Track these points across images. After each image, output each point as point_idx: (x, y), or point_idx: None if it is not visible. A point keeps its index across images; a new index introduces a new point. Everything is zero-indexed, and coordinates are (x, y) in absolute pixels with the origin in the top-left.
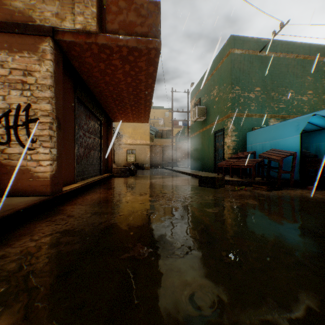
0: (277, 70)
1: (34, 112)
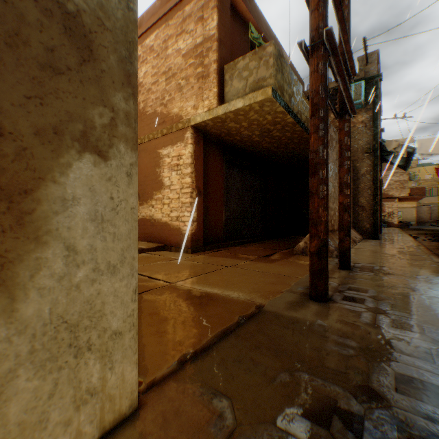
0: None
1: (393, 212)
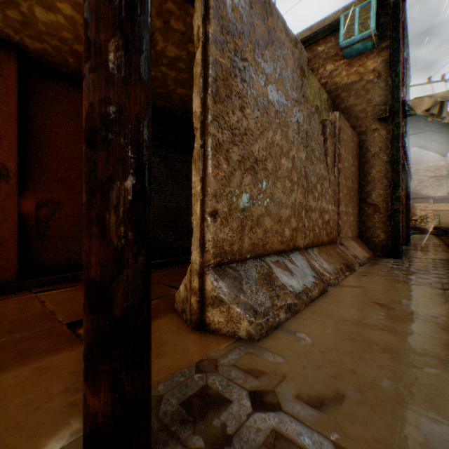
0: None
1: (426, 216)
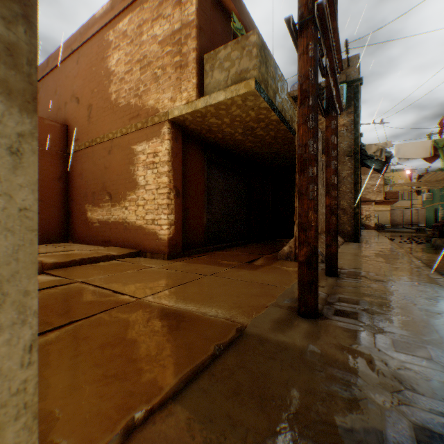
0: None
1: (370, 215)
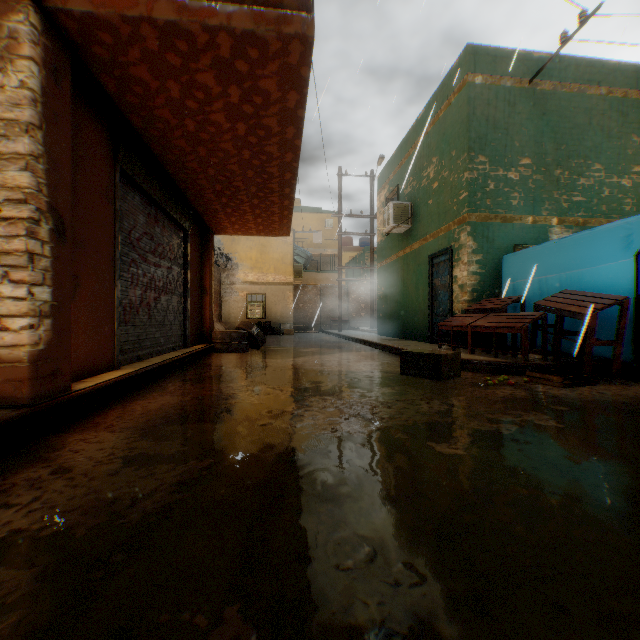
0: (566, 121)
1: None
